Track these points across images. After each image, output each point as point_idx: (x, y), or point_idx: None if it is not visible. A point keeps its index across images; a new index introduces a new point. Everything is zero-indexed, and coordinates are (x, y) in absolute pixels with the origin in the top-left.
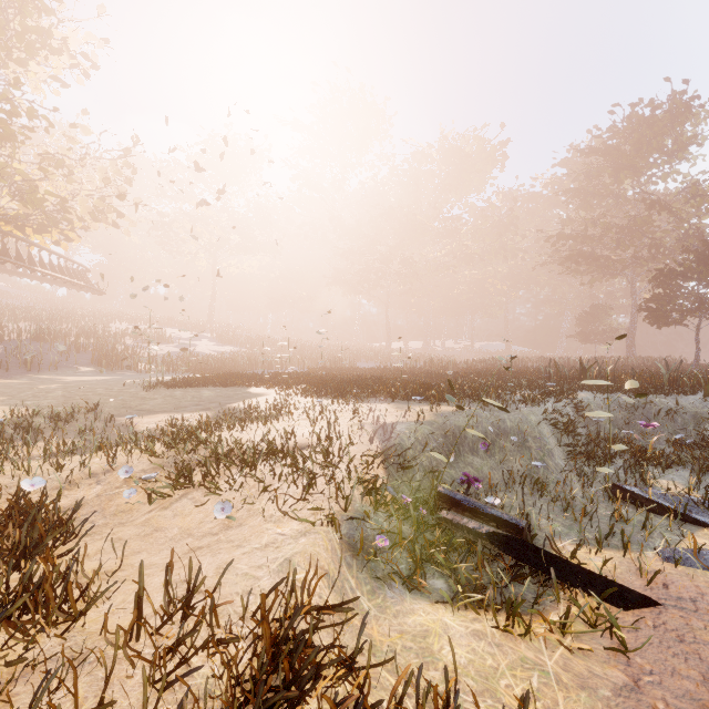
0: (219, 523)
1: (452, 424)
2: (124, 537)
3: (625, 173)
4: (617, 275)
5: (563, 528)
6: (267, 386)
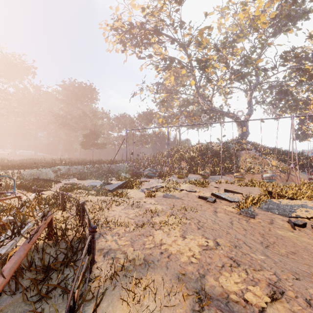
0: None
1: (31, 172)
2: None
3: (78, 101)
4: (77, 132)
5: None
6: None
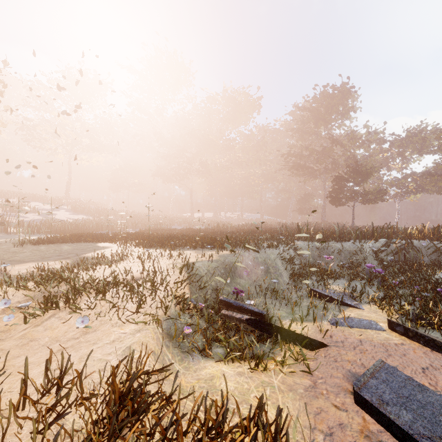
0: (80, 331)
1: (229, 261)
2: (5, 348)
3: (321, 122)
4: (317, 177)
5: (286, 314)
6: (111, 241)
